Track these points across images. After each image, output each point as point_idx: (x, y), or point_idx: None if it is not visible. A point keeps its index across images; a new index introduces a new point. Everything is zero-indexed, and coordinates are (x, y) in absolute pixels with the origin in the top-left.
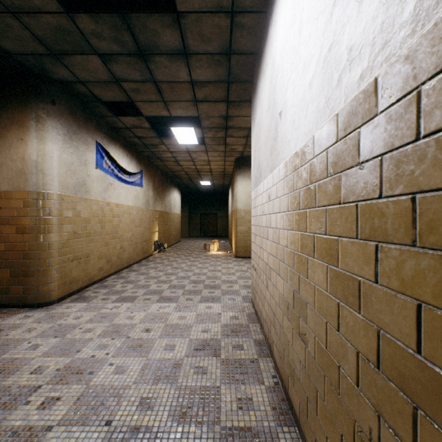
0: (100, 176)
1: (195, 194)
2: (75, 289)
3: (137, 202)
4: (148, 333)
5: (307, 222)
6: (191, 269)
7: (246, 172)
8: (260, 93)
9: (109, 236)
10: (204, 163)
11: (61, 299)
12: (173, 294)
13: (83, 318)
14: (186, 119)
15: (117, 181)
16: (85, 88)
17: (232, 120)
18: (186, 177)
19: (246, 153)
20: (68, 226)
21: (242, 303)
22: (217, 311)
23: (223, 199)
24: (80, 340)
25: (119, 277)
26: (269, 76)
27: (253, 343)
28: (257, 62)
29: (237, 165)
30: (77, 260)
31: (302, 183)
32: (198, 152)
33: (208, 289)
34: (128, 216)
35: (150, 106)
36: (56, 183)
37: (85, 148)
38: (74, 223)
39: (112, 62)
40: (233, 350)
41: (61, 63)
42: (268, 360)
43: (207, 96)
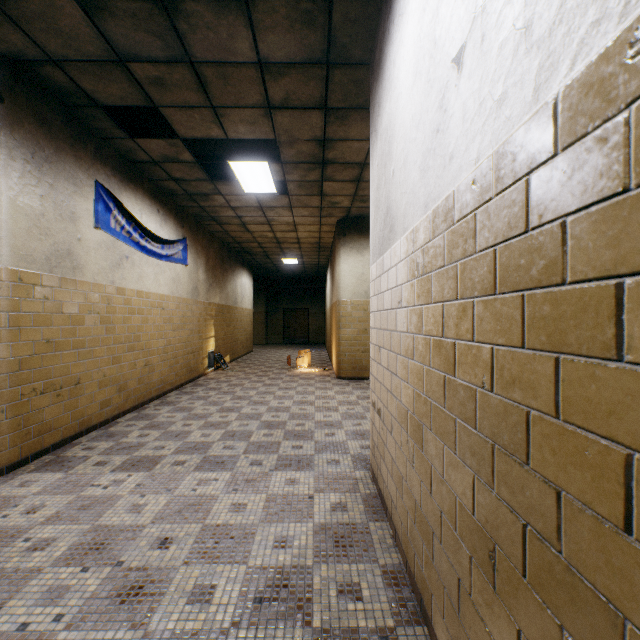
0: (104, 242)
1: (275, 279)
2: (50, 443)
3: (177, 290)
4: (164, 550)
5: (626, 326)
6: (265, 400)
7: (354, 242)
8: (390, 67)
9: (122, 346)
10: (287, 228)
11: (17, 465)
12: (227, 452)
13: (42, 512)
14: (255, 150)
15: (138, 252)
16: (63, 76)
17: (333, 148)
18: (261, 251)
19: (354, 211)
20: (34, 329)
21: (353, 471)
22: (306, 492)
23: (318, 288)
24: (12, 575)
25: (140, 416)
26: (419, 3)
27: (380, 579)
28: (383, 13)
29: (341, 230)
30: (54, 390)
31: (585, 192)
32: (277, 208)
33: (292, 439)
34: (160, 312)
35: (189, 116)
36: (4, 249)
37: (73, 190)
38: (48, 324)
39: (103, 13)
40: (340, 601)
41: (3, 15)
42: (419, 633)
43: (289, 96)
